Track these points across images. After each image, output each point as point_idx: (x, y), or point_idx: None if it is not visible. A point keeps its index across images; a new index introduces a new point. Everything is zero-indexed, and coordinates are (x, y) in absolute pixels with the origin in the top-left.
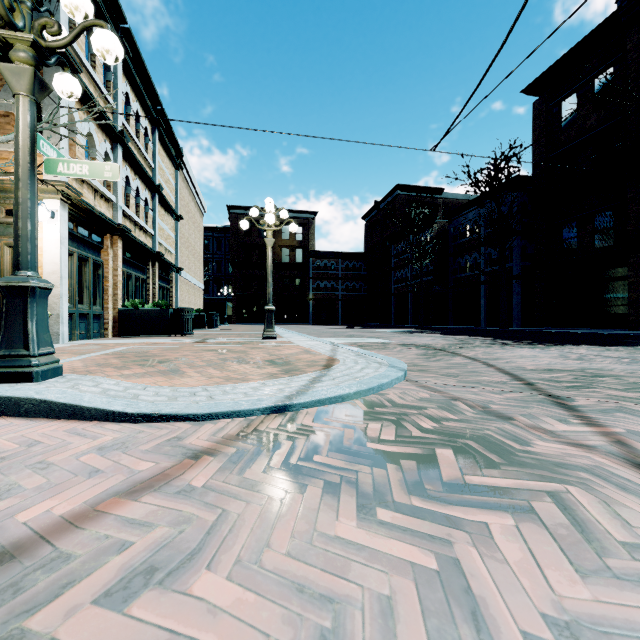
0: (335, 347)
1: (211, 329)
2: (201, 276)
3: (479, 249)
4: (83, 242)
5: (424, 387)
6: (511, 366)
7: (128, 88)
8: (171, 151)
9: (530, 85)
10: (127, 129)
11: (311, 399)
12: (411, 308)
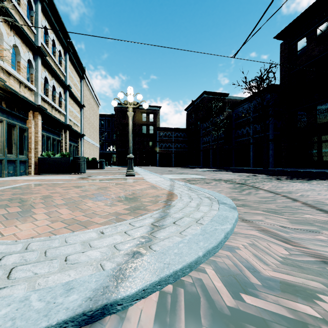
0: (173, 183)
1: (101, 169)
2: (97, 140)
3: (249, 125)
4: (11, 114)
5: (266, 232)
6: (310, 200)
7: (46, 24)
8: (77, 67)
9: (279, 34)
10: (45, 48)
11: (148, 282)
12: (211, 157)
